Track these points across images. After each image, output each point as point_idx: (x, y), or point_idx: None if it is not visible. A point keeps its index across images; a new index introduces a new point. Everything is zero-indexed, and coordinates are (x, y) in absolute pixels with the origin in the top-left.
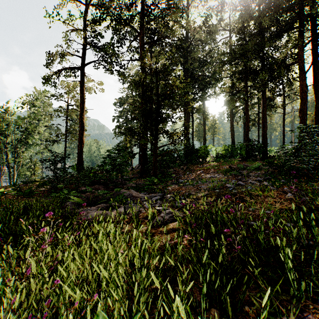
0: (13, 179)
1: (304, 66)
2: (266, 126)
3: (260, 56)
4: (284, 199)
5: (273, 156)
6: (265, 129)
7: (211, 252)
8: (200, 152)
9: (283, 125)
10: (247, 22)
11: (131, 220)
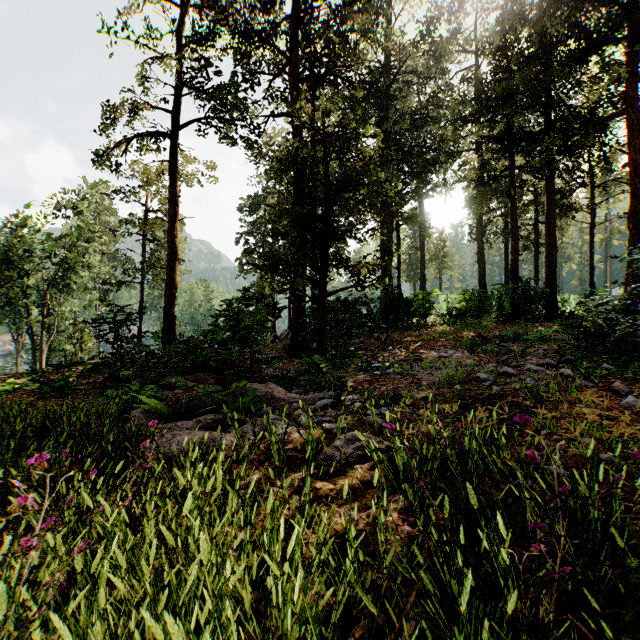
0: (40, 359)
1: (639, 121)
2: (555, 250)
3: (543, 102)
4: (618, 410)
5: (570, 312)
6: (552, 257)
7: (468, 557)
8: (414, 305)
9: (591, 247)
10: (514, 32)
11: (269, 453)
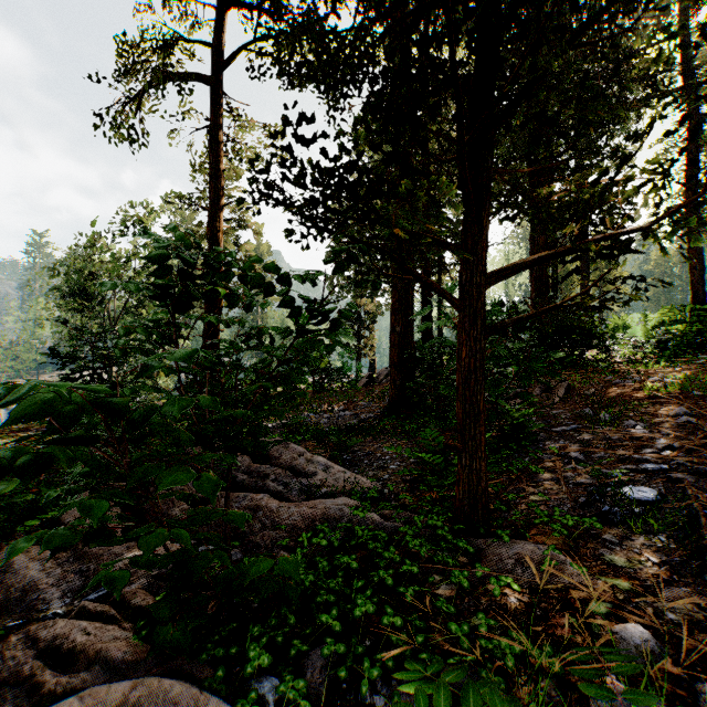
0: None
1: None
2: None
3: None
4: None
5: None
6: None
7: None
8: (593, 330)
9: None
10: None
11: None
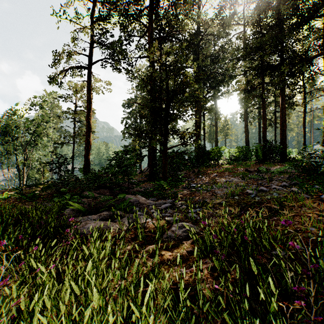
0: (23, 182)
1: None
2: (285, 126)
3: (279, 49)
4: None
5: (293, 158)
6: (284, 129)
7: (251, 303)
8: (212, 154)
9: (304, 124)
10: (264, 13)
11: (136, 234)
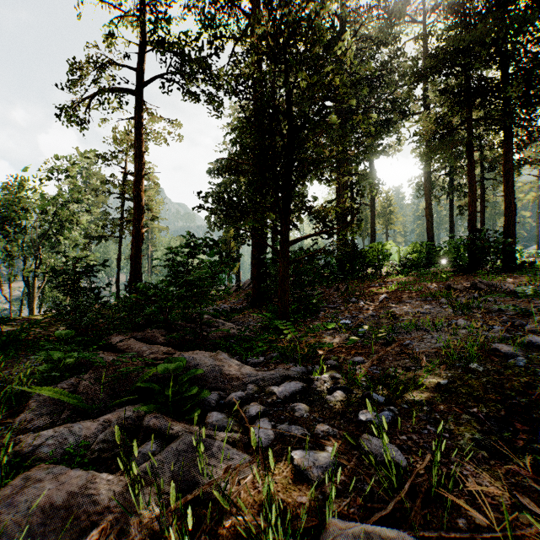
0: (32, 305)
1: None
2: (512, 202)
3: (502, 54)
4: None
5: (530, 263)
6: (510, 208)
7: None
8: (369, 256)
9: None
10: None
11: None
